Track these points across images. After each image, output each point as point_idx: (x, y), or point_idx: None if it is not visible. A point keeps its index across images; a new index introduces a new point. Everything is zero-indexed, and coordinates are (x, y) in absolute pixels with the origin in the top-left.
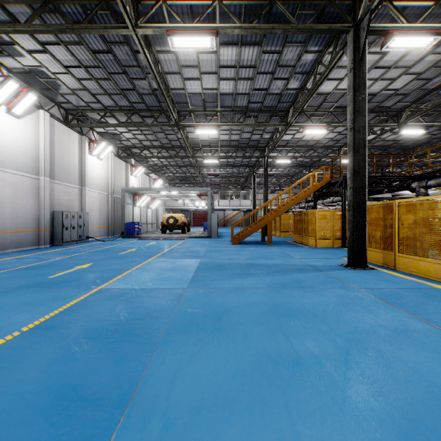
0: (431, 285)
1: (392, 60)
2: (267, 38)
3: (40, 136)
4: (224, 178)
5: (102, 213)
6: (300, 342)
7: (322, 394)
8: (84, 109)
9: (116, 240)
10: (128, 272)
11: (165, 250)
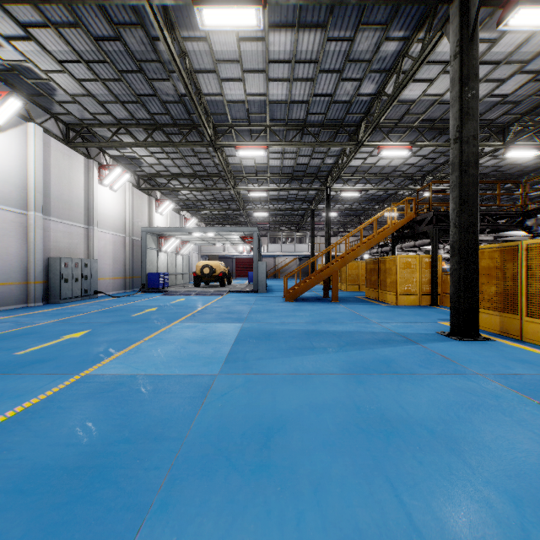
0: None
1: (503, 52)
2: (335, 18)
3: (29, 157)
4: (275, 216)
5: (117, 261)
6: (423, 503)
7: None
8: (90, 123)
9: (135, 295)
10: (136, 345)
11: (196, 310)
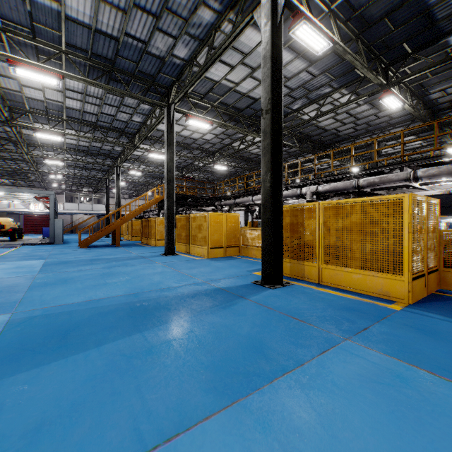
0: (196, 258)
1: None
2: (111, 86)
3: None
4: (72, 178)
5: None
6: (111, 280)
7: (111, 287)
8: None
9: None
10: None
11: None
